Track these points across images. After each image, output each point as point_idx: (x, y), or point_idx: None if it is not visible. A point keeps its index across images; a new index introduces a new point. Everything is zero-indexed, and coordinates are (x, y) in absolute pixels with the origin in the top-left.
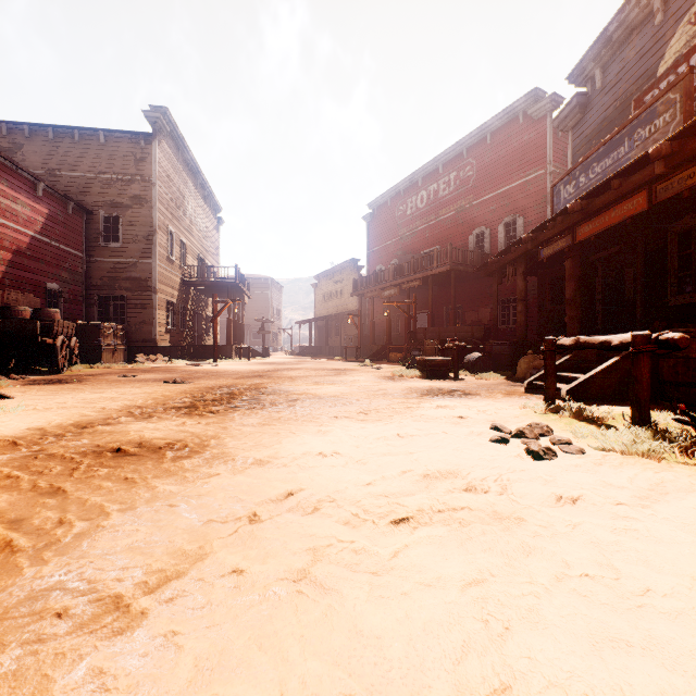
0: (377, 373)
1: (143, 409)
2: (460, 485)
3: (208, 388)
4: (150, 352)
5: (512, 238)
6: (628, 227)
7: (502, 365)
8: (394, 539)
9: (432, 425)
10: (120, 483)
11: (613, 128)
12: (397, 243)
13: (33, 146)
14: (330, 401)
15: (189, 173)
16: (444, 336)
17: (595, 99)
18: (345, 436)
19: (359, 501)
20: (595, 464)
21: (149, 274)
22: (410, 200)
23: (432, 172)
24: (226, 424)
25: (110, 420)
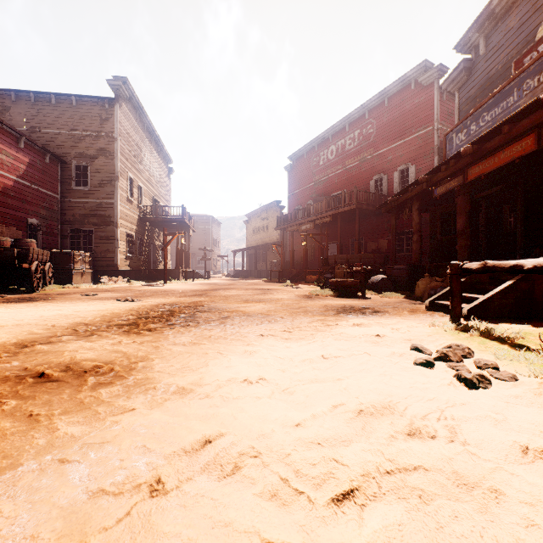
0: (297, 292)
1: (88, 327)
2: (402, 427)
3: (153, 306)
4: (113, 275)
5: (406, 183)
6: (508, 170)
7: (401, 286)
8: (338, 532)
9: (353, 345)
10: (21, 421)
11: (495, 87)
12: (312, 187)
13: (18, 108)
14: (257, 319)
15: (145, 131)
16: (351, 262)
17: (479, 64)
18: (270, 357)
19: (288, 455)
20: (535, 395)
21: (112, 212)
22: (322, 153)
23: (340, 130)
24: (159, 343)
25: (52, 338)
